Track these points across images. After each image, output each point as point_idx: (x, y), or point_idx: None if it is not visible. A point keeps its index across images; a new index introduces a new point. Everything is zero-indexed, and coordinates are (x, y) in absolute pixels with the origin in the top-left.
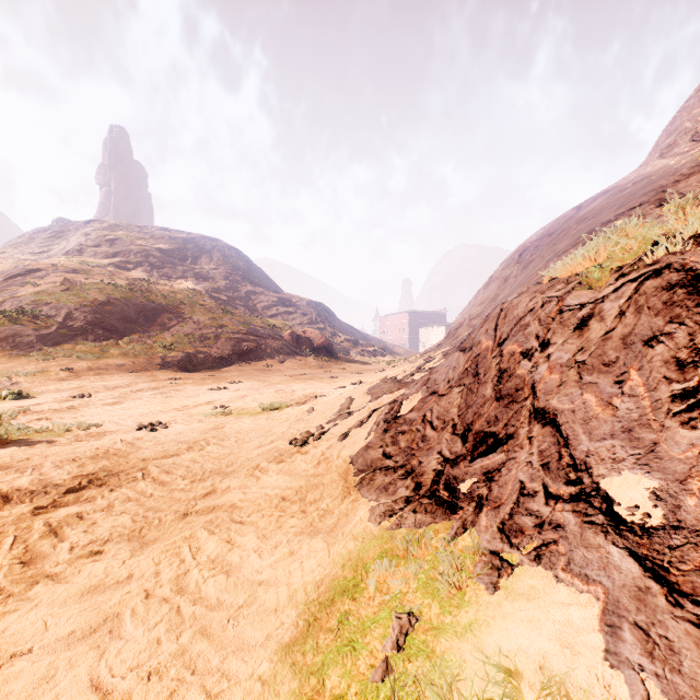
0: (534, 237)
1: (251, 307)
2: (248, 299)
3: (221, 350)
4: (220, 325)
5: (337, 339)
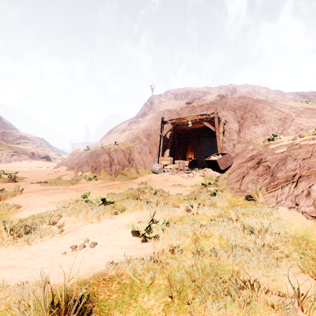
0: (111, 129)
1: (5, 139)
2: (3, 135)
3: (5, 158)
4: (1, 149)
5: (50, 154)
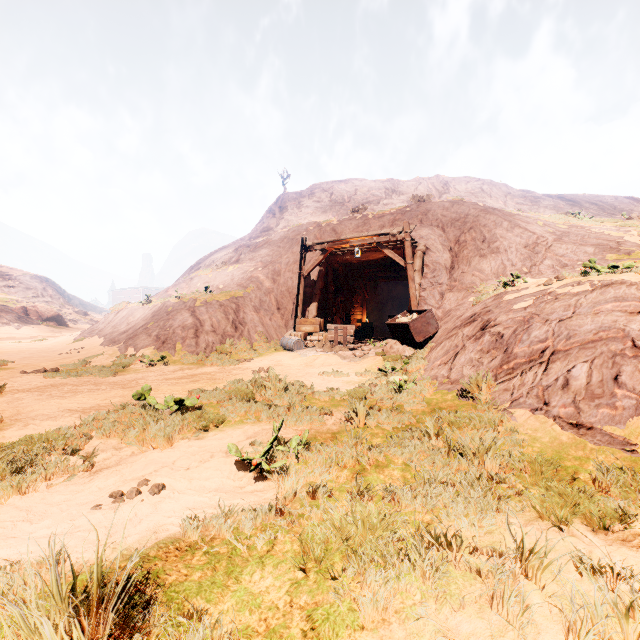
0: (199, 261)
1: None
2: None
3: None
4: None
5: (66, 311)
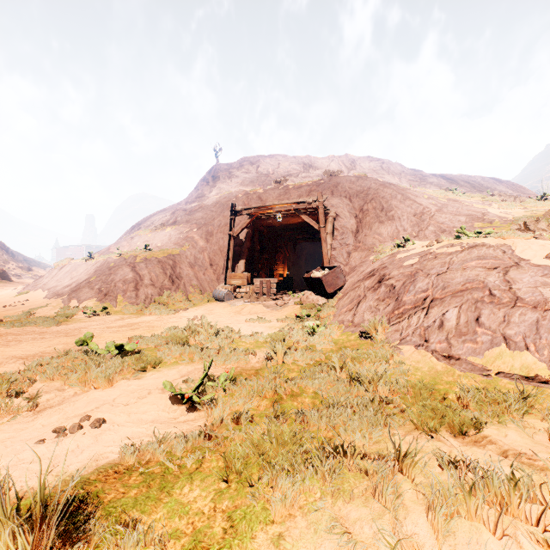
0: (139, 222)
1: None
2: None
3: None
4: None
5: (10, 267)
